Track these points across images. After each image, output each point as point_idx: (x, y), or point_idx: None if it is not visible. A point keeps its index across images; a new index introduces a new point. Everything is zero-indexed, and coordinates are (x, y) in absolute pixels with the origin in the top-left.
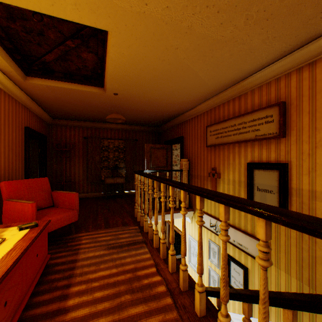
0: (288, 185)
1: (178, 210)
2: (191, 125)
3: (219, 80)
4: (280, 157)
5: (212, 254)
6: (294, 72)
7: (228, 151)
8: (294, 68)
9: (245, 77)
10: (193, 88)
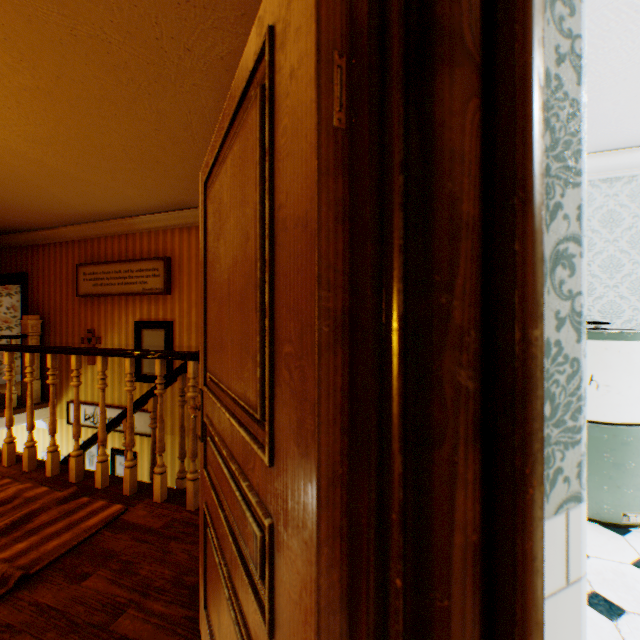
0: (174, 344)
1: (18, 409)
2: (50, 256)
3: (95, 209)
4: (168, 315)
5: (89, 461)
6: (179, 230)
7: (113, 305)
8: (178, 227)
9: (133, 215)
10: (51, 207)
